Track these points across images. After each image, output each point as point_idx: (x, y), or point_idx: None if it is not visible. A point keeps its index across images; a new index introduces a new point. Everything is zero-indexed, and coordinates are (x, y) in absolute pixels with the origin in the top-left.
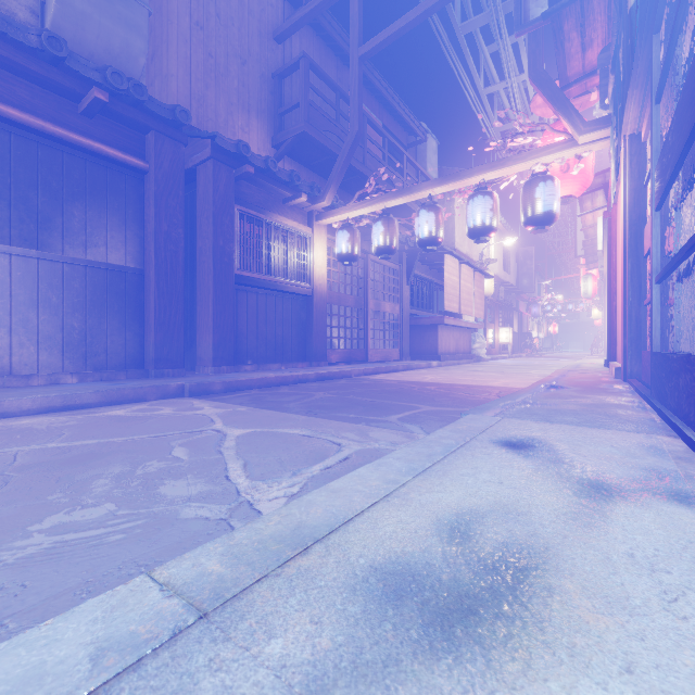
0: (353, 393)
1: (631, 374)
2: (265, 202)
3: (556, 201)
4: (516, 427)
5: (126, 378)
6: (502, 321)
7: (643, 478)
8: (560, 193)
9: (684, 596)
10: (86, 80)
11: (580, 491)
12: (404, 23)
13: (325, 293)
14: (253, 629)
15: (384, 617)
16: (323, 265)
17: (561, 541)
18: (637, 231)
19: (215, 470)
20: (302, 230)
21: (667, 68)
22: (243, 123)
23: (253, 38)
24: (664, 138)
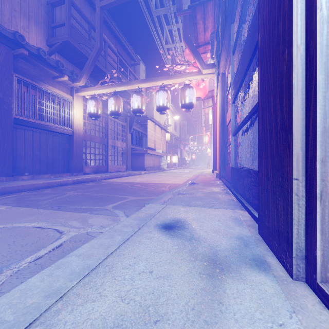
0: (92, 191)
1: (222, 176)
2: (39, 76)
3: (194, 98)
4: (172, 211)
5: None
6: (173, 153)
7: (237, 246)
8: (196, 95)
9: None
10: None
11: (204, 270)
12: None
13: (81, 134)
14: None
15: None
16: (80, 118)
17: None
18: (224, 115)
19: None
20: (66, 97)
21: (237, 37)
22: (24, 25)
23: None
24: (235, 71)
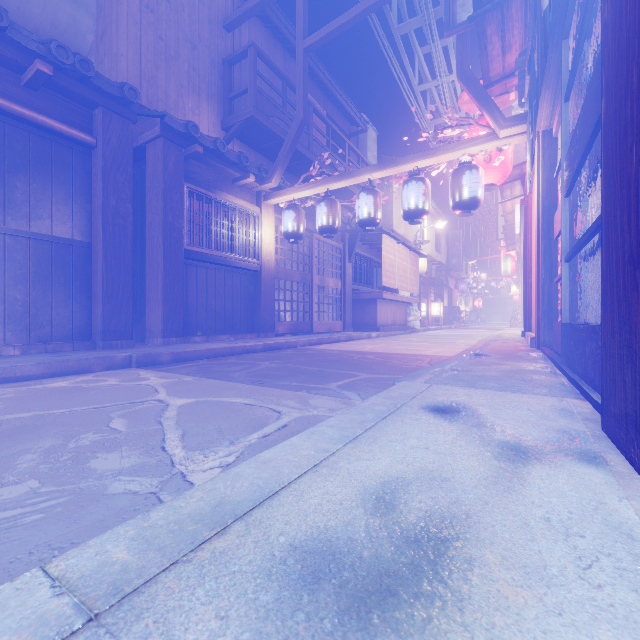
0: (297, 362)
1: (544, 343)
2: (214, 181)
3: (480, 188)
4: (443, 393)
5: (72, 350)
6: (434, 297)
7: (556, 439)
8: (484, 181)
9: (598, 562)
10: (29, 52)
11: (500, 454)
12: (345, 19)
13: (272, 269)
14: (149, 630)
15: (298, 605)
16: (270, 242)
17: (482, 507)
18: (549, 217)
19: (152, 441)
20: (250, 209)
21: (575, 70)
22: (194, 105)
23: (203, 25)
24: (572, 133)
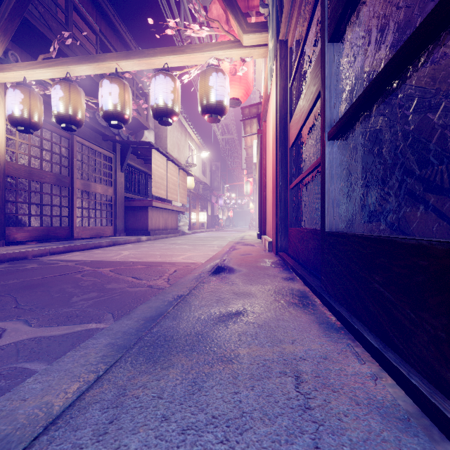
0: None
1: (281, 248)
2: None
3: (226, 94)
4: None
5: None
6: (201, 208)
7: None
8: (230, 94)
9: None
10: None
11: None
12: None
13: (0, 163)
14: None
15: None
16: None
17: None
18: (285, 125)
19: None
20: None
21: None
22: None
23: None
24: None
